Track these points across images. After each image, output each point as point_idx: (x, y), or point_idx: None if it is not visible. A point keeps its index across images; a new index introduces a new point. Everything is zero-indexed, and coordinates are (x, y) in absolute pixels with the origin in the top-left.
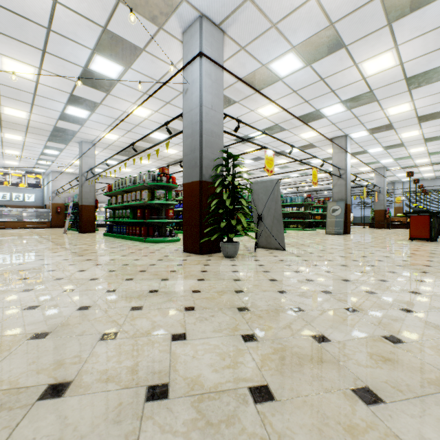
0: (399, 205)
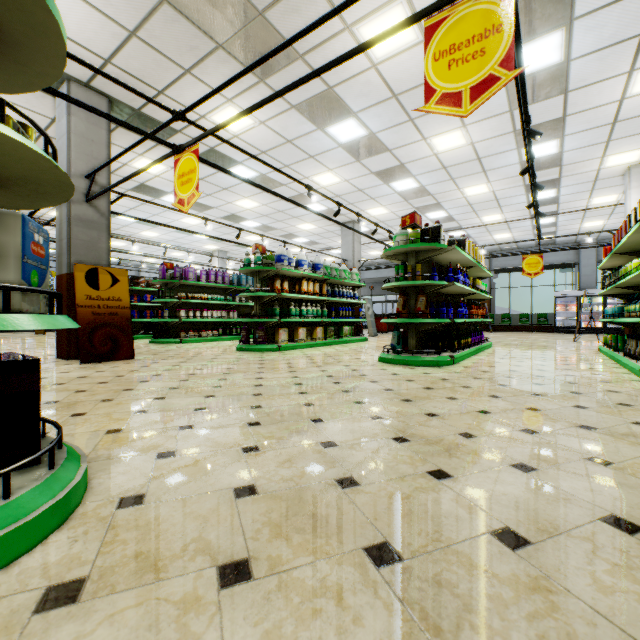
0: None
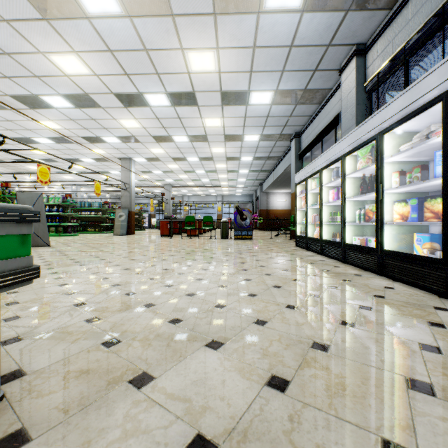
0: (186, 213)
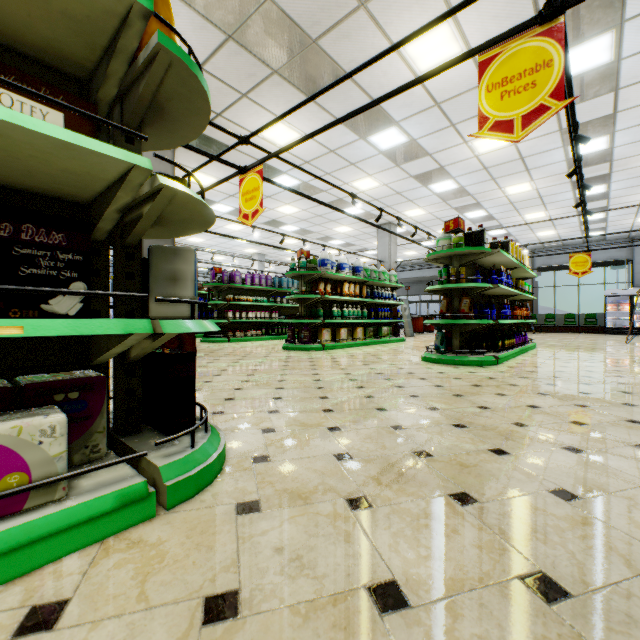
0: None
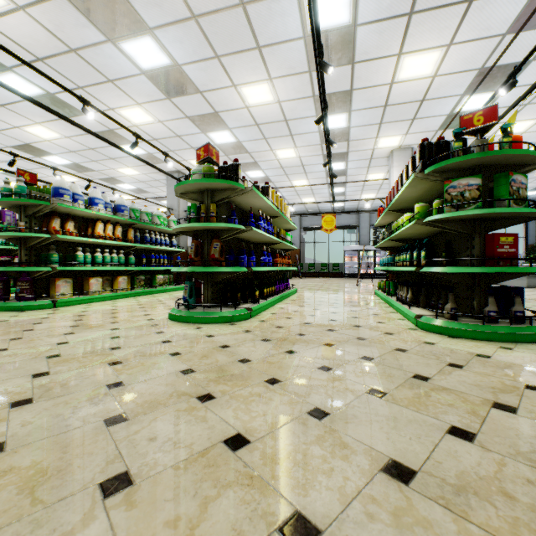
0: None
